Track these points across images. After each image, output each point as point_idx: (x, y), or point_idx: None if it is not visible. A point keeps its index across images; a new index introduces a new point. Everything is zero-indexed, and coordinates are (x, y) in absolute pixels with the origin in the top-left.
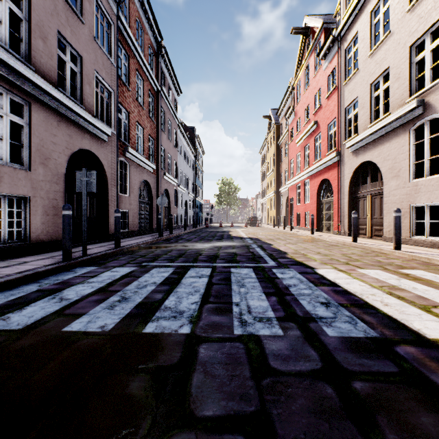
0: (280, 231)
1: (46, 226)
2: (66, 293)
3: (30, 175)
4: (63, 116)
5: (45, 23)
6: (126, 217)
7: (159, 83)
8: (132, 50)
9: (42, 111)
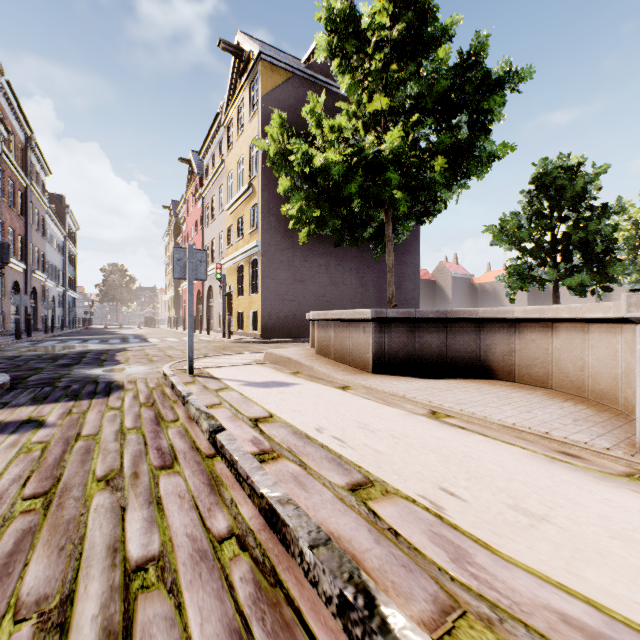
0: (169, 330)
1: None
2: (46, 343)
3: None
4: None
5: None
6: (2, 318)
7: (28, 177)
8: (7, 163)
9: None
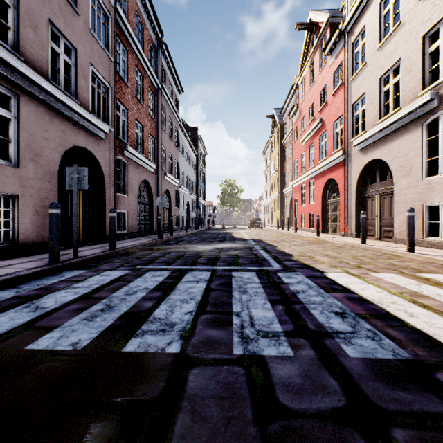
0: (284, 233)
1: (37, 227)
2: (45, 300)
3: (19, 172)
4: (56, 111)
5: (36, 11)
6: (125, 218)
7: (160, 80)
8: (131, 45)
9: (33, 104)
